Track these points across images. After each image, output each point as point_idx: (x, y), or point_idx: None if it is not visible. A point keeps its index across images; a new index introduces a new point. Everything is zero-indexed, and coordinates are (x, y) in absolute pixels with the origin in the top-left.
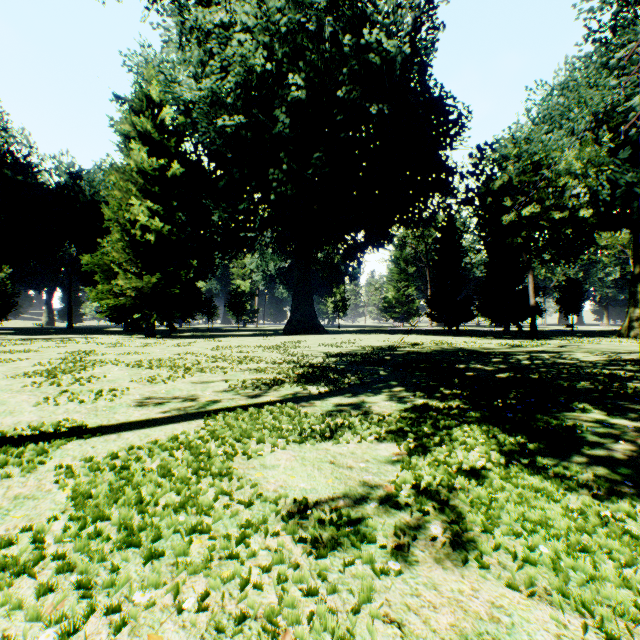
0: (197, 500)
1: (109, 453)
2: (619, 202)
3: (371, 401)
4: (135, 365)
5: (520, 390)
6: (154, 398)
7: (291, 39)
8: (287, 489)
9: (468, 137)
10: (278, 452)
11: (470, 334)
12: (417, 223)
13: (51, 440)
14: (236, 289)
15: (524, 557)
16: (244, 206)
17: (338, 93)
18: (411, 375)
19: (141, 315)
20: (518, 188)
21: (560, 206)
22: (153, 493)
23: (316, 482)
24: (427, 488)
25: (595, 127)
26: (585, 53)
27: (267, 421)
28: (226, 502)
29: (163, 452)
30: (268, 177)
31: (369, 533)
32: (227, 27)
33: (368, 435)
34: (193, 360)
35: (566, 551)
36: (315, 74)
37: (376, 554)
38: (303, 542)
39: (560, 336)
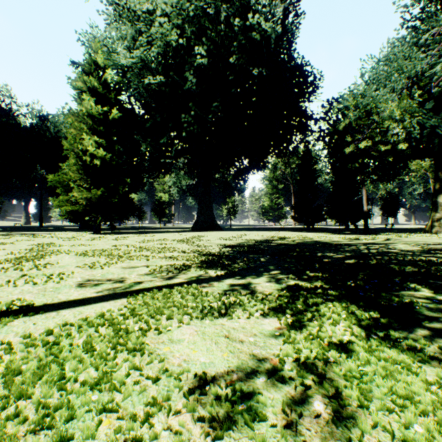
0: (111, 376)
1: (46, 329)
2: (425, 139)
3: (256, 282)
4: (82, 254)
5: (365, 273)
6: (91, 280)
7: (197, 21)
8: (189, 363)
9: (321, 93)
10: (183, 327)
11: (322, 231)
12: (285, 153)
13: (1, 318)
14: (158, 199)
15: (402, 437)
16: (164, 141)
17: (230, 60)
18: (284, 261)
19: (90, 217)
20: (355, 129)
21: (385, 141)
22: (74, 370)
23: (214, 356)
24: (306, 362)
25: (409, 87)
26: (402, 35)
27: (176, 300)
28: (137, 377)
29: (90, 328)
30: (181, 120)
31: (260, 411)
32: (151, 13)
33: (255, 311)
34: (125, 250)
35: (438, 430)
36: (214, 47)
37: (267, 434)
38: (201, 421)
39: (384, 232)
